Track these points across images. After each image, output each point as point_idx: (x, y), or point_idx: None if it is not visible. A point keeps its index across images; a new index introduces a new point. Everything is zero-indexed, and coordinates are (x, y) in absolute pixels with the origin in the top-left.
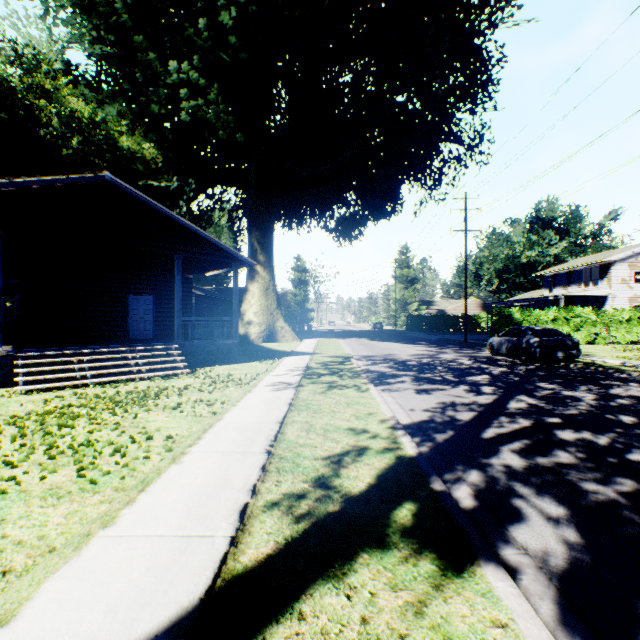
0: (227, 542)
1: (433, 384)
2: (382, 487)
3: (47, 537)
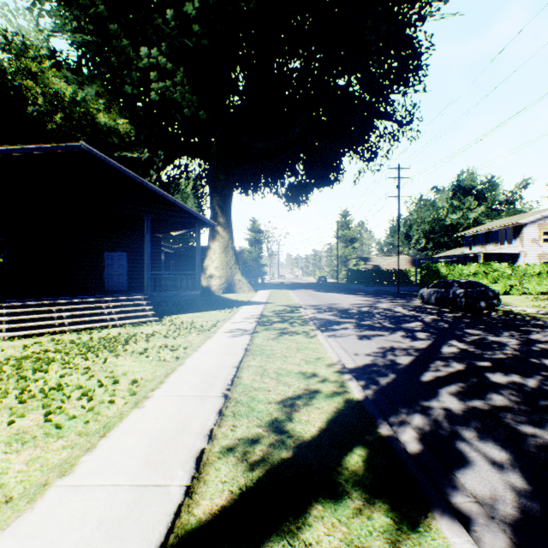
0: (182, 492)
1: (373, 330)
2: (332, 432)
3: (6, 486)
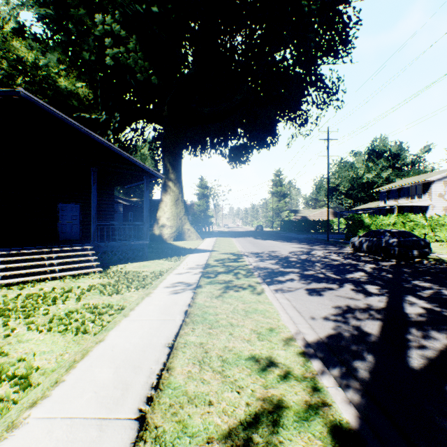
0: None
1: (320, 282)
2: None
3: None
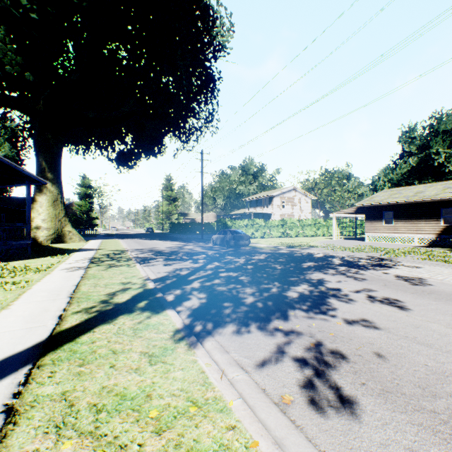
0: (55, 325)
1: (175, 261)
2: (134, 299)
3: None
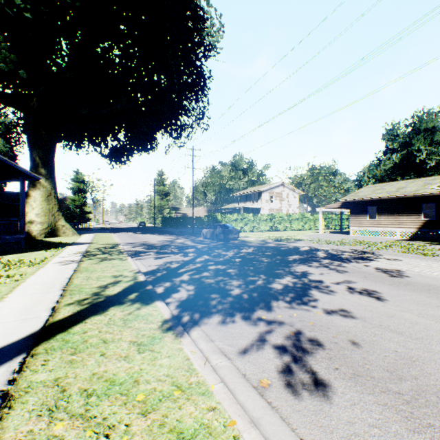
0: (48, 316)
1: (166, 254)
2: (125, 291)
3: None
